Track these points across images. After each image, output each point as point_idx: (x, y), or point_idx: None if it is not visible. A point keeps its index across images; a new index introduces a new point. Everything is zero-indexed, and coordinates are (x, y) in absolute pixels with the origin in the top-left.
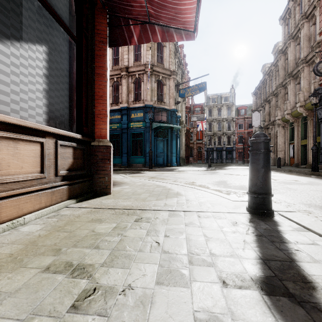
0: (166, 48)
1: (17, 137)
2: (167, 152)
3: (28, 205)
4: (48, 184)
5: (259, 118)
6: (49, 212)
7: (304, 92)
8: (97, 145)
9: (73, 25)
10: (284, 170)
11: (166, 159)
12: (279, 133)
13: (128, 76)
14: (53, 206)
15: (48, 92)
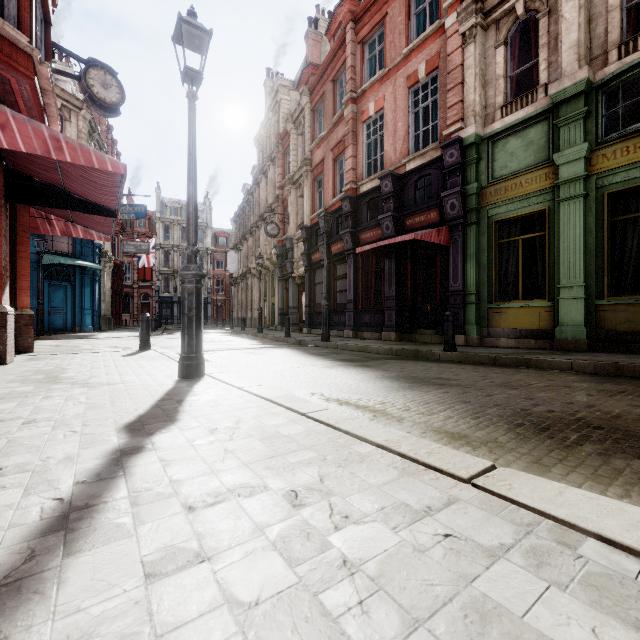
0: (71, 124)
1: None
2: (73, 307)
3: None
4: None
5: (237, 261)
6: None
7: (270, 244)
8: (21, 314)
9: None
10: (243, 333)
11: (72, 319)
12: (255, 286)
13: None
14: None
15: None
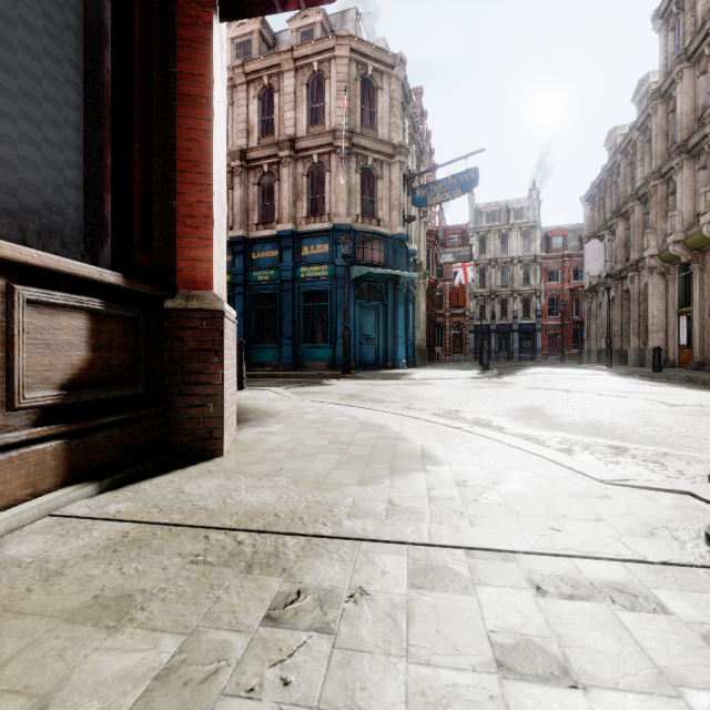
0: (382, 93)
1: None
2: (385, 335)
3: None
4: None
5: (602, 256)
6: None
7: None
8: (184, 309)
9: None
10: (674, 379)
11: (383, 350)
12: (652, 289)
13: (294, 159)
14: None
15: None
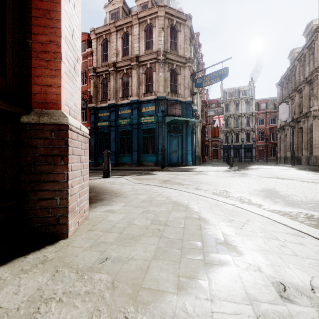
0: (180, 33)
1: None
2: (181, 150)
3: None
4: None
5: (287, 111)
6: None
7: None
8: (36, 123)
9: None
10: None
11: (181, 157)
12: (315, 127)
13: (138, 66)
14: None
15: None
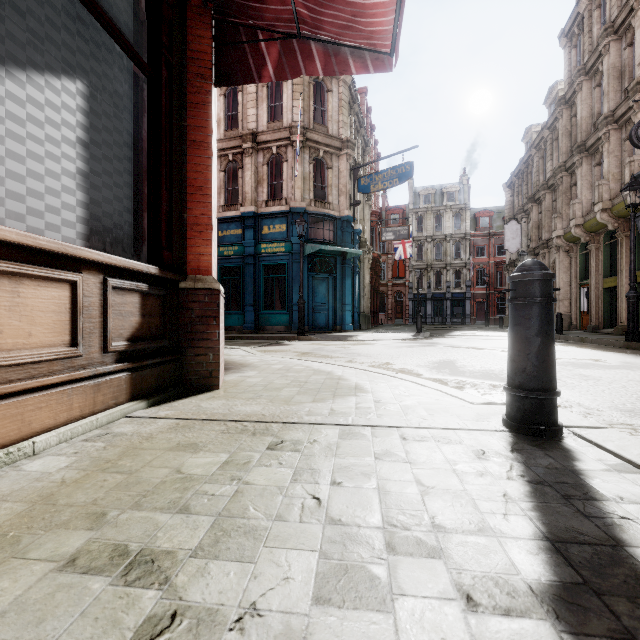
0: (332, 95)
1: (18, 270)
2: (334, 303)
3: (44, 413)
4: (87, 369)
5: (519, 235)
6: (88, 427)
7: (610, 182)
8: (192, 288)
9: (141, 41)
10: (570, 339)
11: (333, 316)
12: (559, 265)
13: (255, 150)
14: (98, 414)
15: (88, 178)
